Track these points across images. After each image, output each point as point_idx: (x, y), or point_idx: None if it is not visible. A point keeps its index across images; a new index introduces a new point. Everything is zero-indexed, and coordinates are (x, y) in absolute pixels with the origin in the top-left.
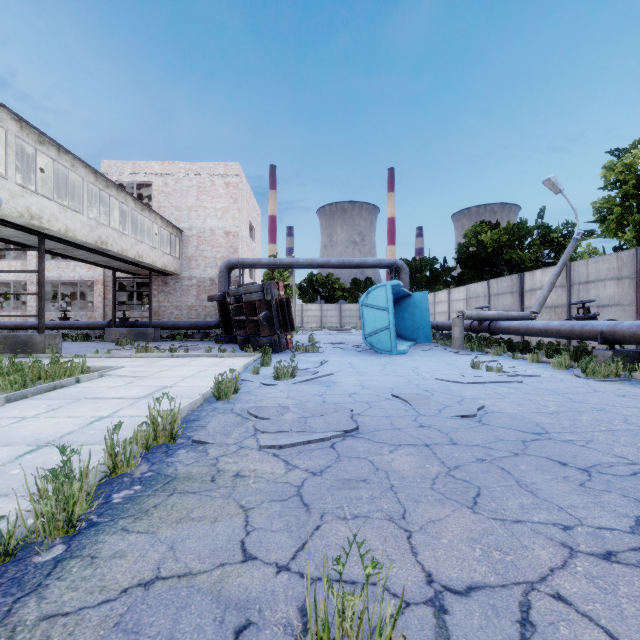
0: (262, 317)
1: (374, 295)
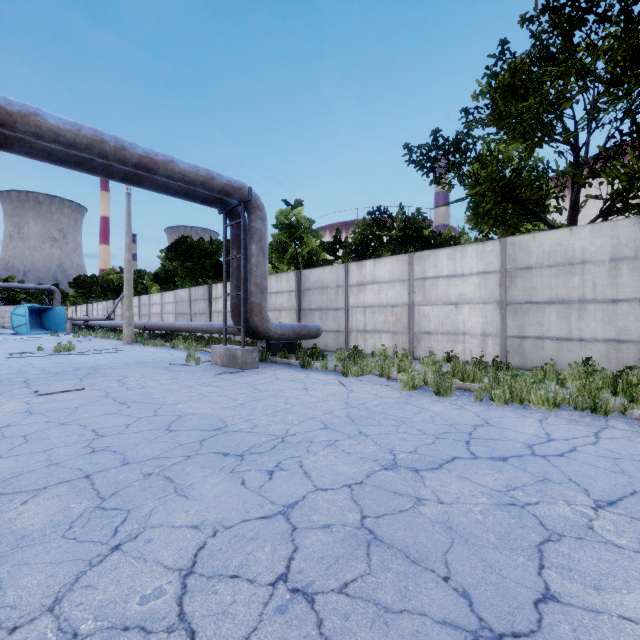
0: None
1: (19, 310)
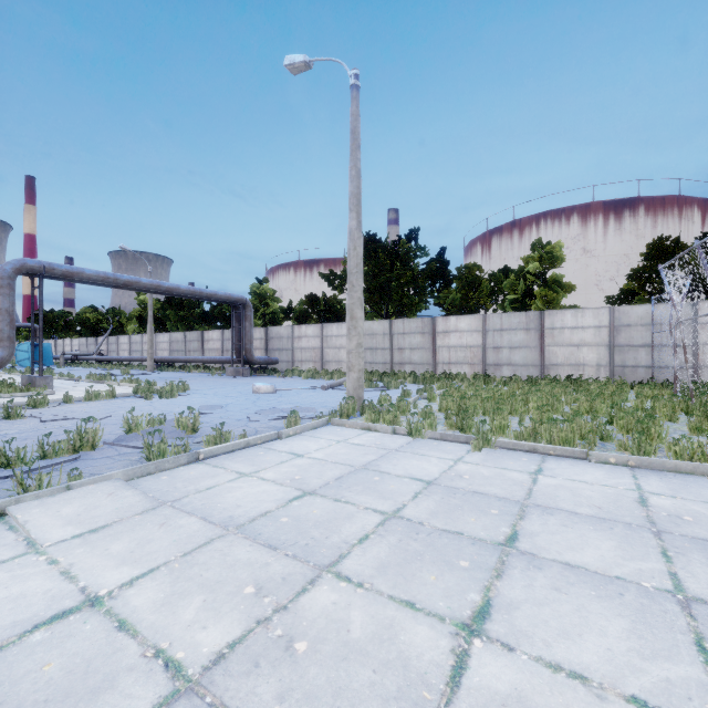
0: None
1: (22, 346)
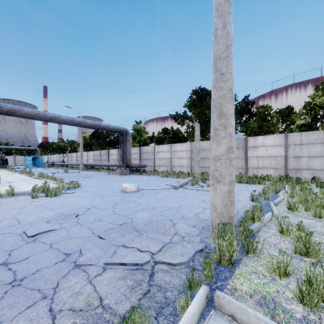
0: (1, 162)
1: (28, 158)
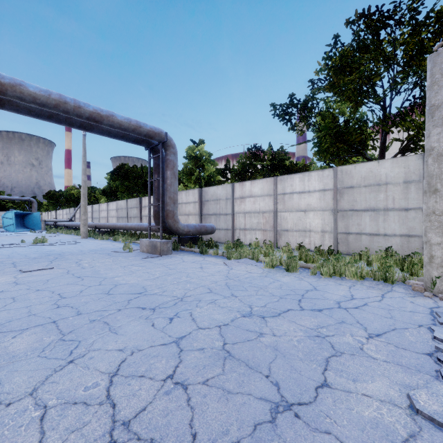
0: None
1: (8, 214)
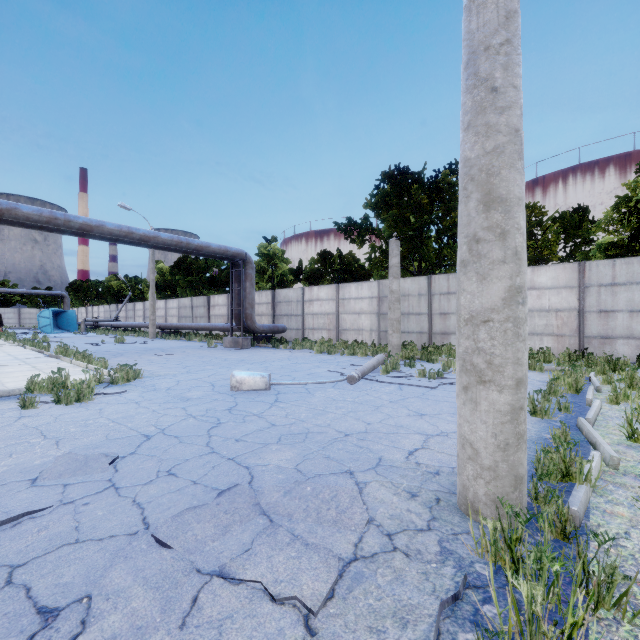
0: None
1: (44, 313)
